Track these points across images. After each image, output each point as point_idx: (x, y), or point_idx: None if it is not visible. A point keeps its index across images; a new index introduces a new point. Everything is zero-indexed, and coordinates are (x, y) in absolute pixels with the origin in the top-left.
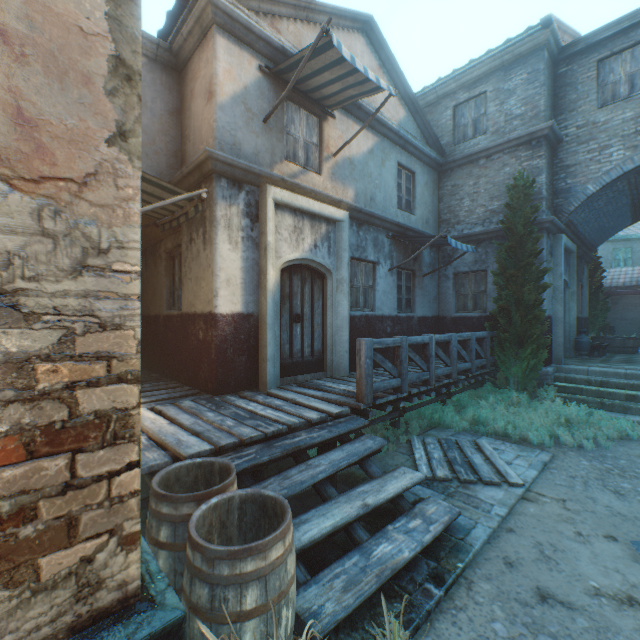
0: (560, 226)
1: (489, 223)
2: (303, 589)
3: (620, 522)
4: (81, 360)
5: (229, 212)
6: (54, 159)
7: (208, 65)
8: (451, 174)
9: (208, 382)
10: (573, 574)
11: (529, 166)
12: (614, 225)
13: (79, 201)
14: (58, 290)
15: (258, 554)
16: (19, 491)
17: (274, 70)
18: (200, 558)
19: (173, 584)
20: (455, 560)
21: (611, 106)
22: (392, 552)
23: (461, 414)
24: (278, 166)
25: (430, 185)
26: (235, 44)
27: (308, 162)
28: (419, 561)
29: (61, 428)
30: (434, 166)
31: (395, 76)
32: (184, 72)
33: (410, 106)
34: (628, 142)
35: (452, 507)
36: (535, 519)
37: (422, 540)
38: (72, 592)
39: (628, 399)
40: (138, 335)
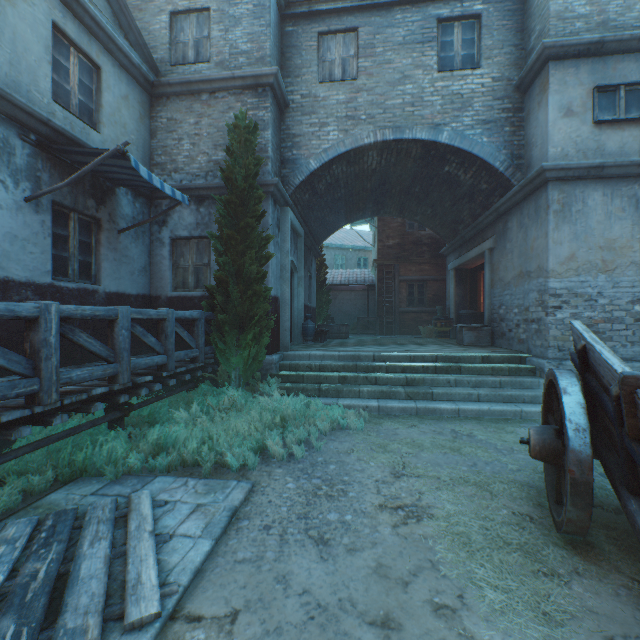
0: (287, 198)
1: (214, 177)
2: None
3: (319, 639)
4: None
5: None
6: None
7: None
8: (168, 103)
9: None
10: None
11: (256, 116)
12: (334, 222)
13: None
14: None
15: None
16: None
17: None
18: None
19: None
20: None
21: (329, 84)
22: None
23: (140, 440)
24: None
25: (135, 105)
26: None
27: None
28: None
29: None
30: (141, 80)
31: None
32: None
33: None
34: (342, 125)
35: None
36: None
37: None
38: None
39: (341, 381)
40: None
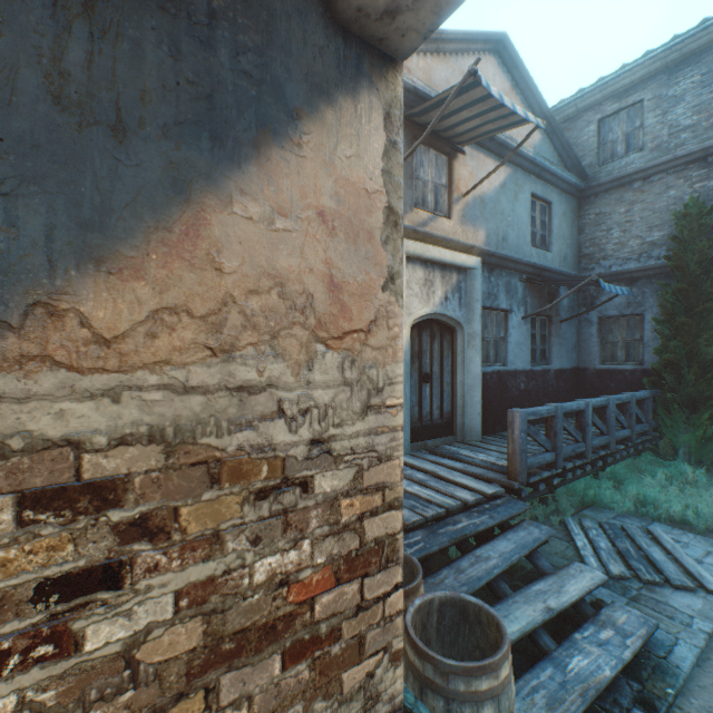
0: None
1: (647, 258)
2: None
3: None
4: (366, 492)
5: None
6: (350, 314)
7: None
8: (595, 200)
9: None
10: None
11: (703, 188)
12: None
13: (365, 348)
14: (353, 431)
15: (490, 673)
16: (331, 614)
17: (405, 113)
18: (431, 669)
19: None
20: (662, 684)
21: None
22: (590, 668)
23: (620, 491)
24: (408, 215)
25: (568, 215)
26: None
27: (437, 206)
28: (618, 680)
29: (354, 555)
30: (573, 192)
31: (529, 95)
32: None
33: (546, 127)
34: None
35: (646, 617)
36: None
37: (621, 657)
38: (361, 704)
39: None
40: (401, 463)
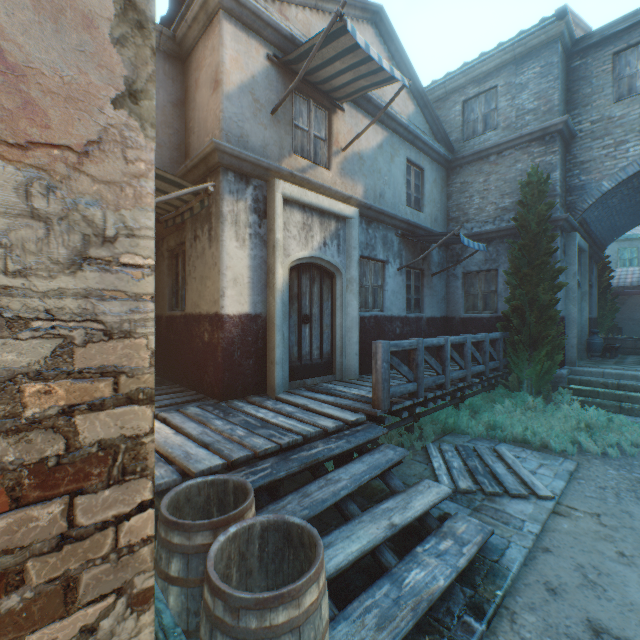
0: (574, 224)
1: (500, 221)
2: (331, 627)
3: None
4: (81, 377)
5: (236, 208)
6: (46, 120)
7: (214, 53)
8: (460, 171)
9: (214, 387)
10: (624, 603)
11: (542, 162)
12: (625, 224)
13: (78, 175)
14: (51, 288)
15: (290, 601)
16: None
17: (283, 59)
18: (222, 607)
19: (185, 625)
20: (493, 587)
21: (627, 100)
22: (426, 580)
23: (476, 419)
24: (286, 160)
25: (439, 182)
26: (242, 31)
27: (317, 156)
28: (453, 588)
29: (55, 465)
30: (443, 163)
31: (404, 69)
32: (188, 61)
33: (419, 100)
34: None
35: (483, 525)
36: (571, 537)
37: (457, 565)
38: None
39: None
40: (151, 344)
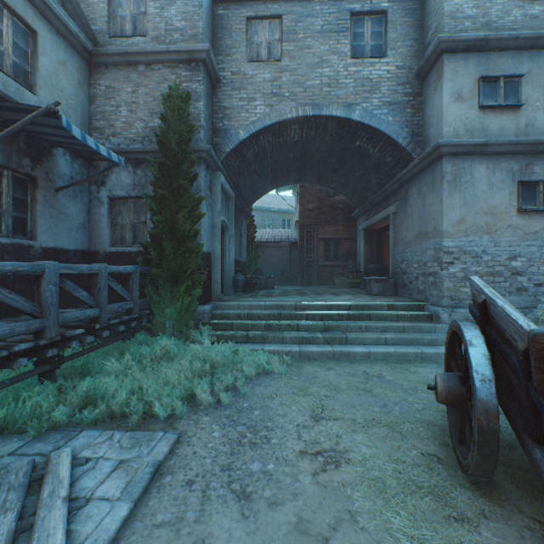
0: (219, 164)
1: (150, 142)
2: None
3: None
4: None
5: None
6: None
7: None
8: (106, 71)
9: None
10: None
11: (190, 88)
12: (261, 187)
13: None
14: None
15: None
16: None
17: None
18: None
19: None
20: None
21: (257, 63)
22: None
23: (70, 392)
24: None
25: (73, 71)
26: None
27: None
28: None
29: None
30: (79, 48)
31: None
32: None
33: None
34: (268, 100)
35: None
36: None
37: None
38: None
39: (267, 328)
40: None
